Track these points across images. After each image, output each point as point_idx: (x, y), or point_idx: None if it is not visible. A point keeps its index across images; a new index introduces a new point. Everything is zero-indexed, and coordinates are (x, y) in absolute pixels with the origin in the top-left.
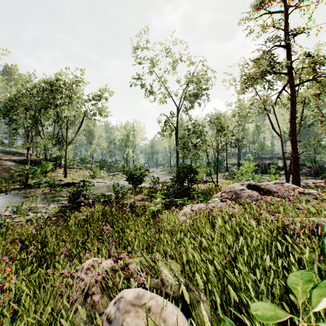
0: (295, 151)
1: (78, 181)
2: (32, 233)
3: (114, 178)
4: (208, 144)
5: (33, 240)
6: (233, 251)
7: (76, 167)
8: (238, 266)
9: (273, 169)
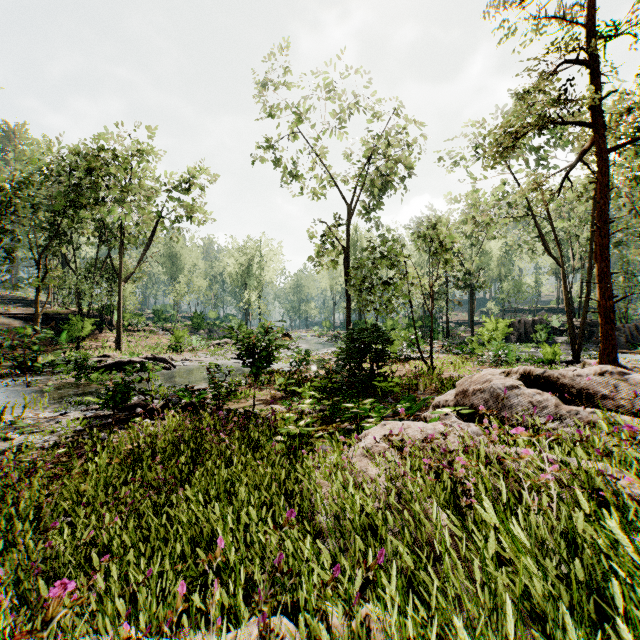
0: (607, 295)
1: (141, 359)
2: None
3: (219, 350)
4: (412, 281)
5: None
6: None
7: (144, 329)
8: None
9: (542, 334)
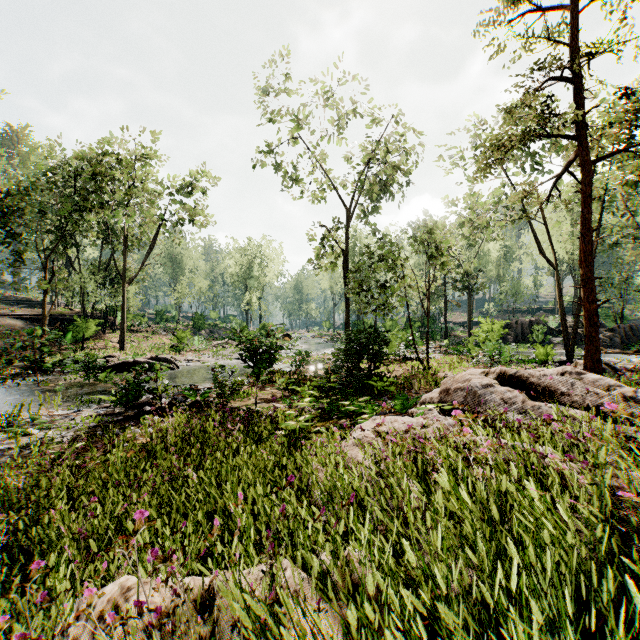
0: (591, 299)
1: (146, 359)
2: (22, 483)
3: (220, 351)
4: (409, 283)
5: (19, 502)
6: (488, 586)
7: (146, 330)
8: (507, 636)
9: (538, 334)
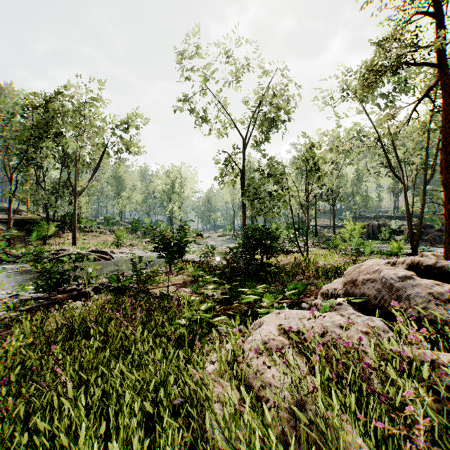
0: None
1: (87, 252)
2: None
3: (149, 246)
4: (292, 193)
5: None
6: None
7: (96, 231)
8: None
9: (385, 233)
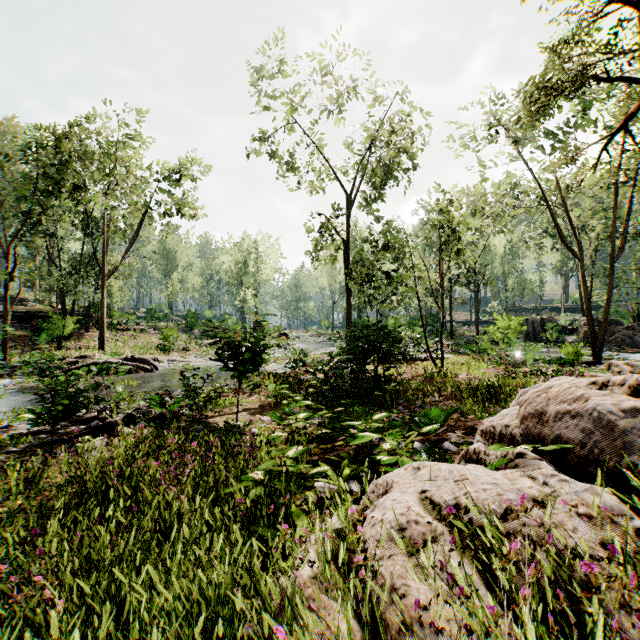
0: None
1: (119, 360)
2: None
3: (210, 350)
4: (419, 274)
5: None
6: None
7: (134, 328)
8: None
9: (552, 333)
